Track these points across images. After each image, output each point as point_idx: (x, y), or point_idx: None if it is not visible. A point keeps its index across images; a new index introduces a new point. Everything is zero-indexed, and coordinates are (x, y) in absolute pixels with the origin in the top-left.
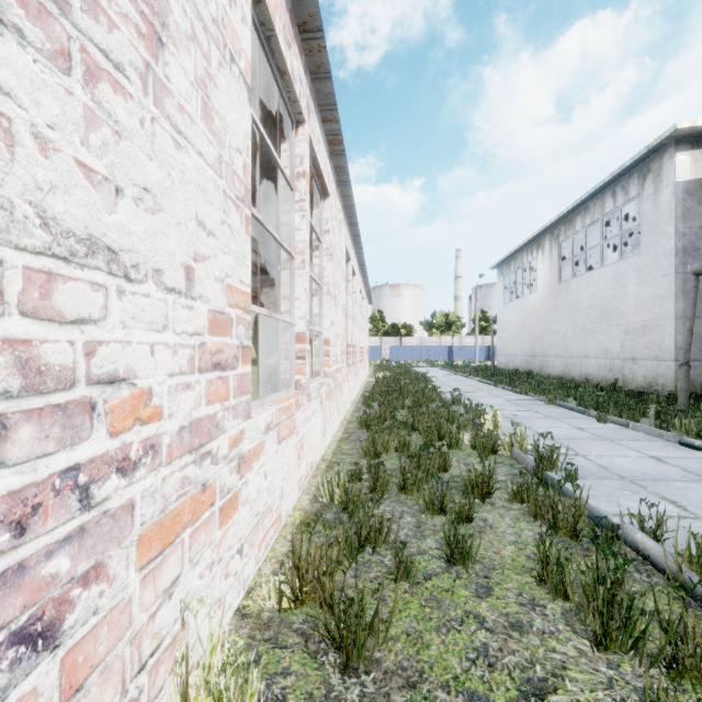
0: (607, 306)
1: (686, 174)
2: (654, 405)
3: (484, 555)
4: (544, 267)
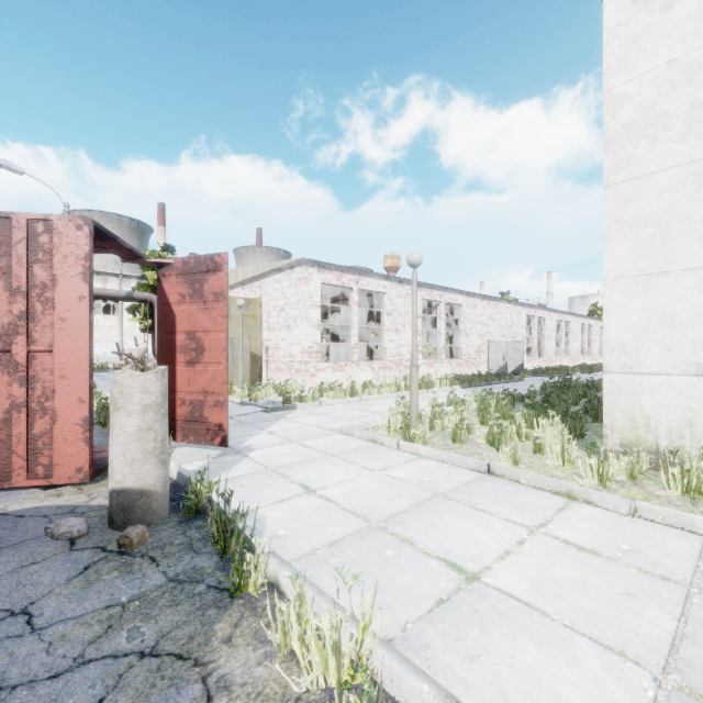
0: None
1: None
2: None
3: None
4: None
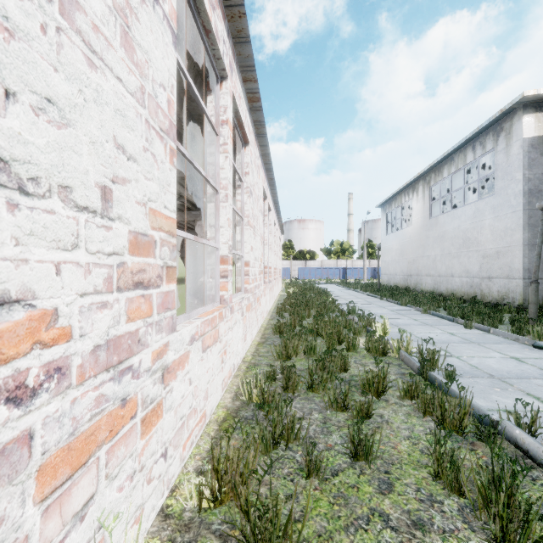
0: (468, 236)
1: (531, 132)
2: (506, 314)
3: (383, 450)
4: (418, 205)
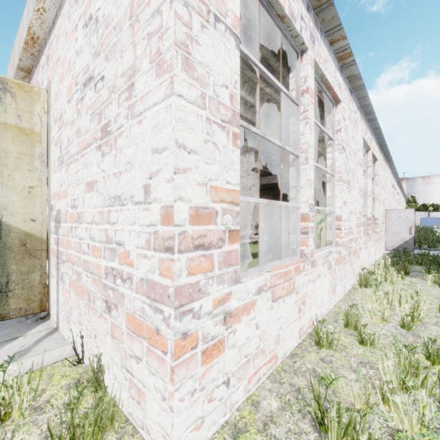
0: None
1: None
2: None
3: None
4: None
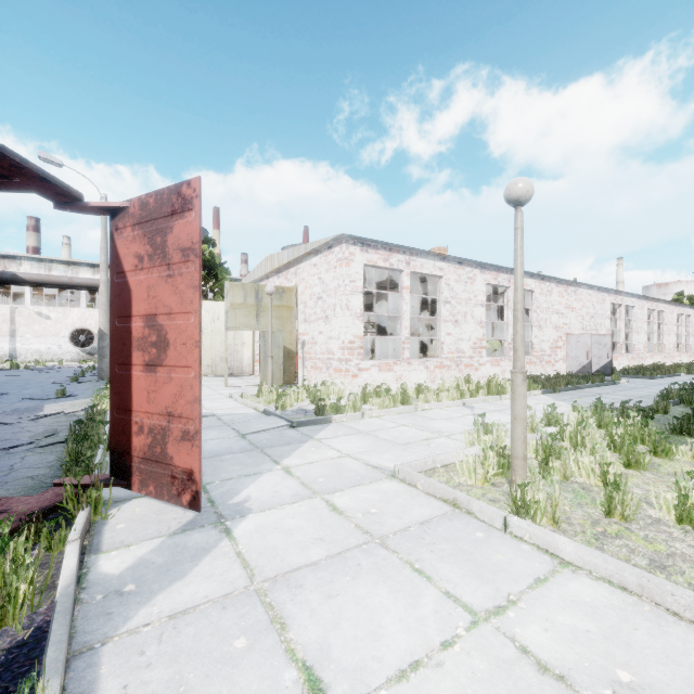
0: None
1: None
2: None
3: None
4: None
